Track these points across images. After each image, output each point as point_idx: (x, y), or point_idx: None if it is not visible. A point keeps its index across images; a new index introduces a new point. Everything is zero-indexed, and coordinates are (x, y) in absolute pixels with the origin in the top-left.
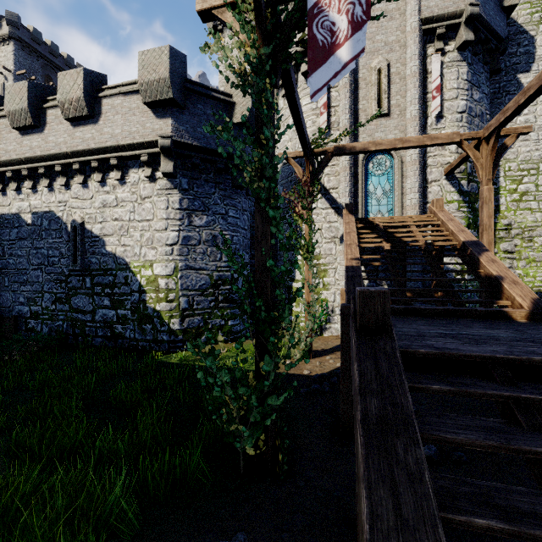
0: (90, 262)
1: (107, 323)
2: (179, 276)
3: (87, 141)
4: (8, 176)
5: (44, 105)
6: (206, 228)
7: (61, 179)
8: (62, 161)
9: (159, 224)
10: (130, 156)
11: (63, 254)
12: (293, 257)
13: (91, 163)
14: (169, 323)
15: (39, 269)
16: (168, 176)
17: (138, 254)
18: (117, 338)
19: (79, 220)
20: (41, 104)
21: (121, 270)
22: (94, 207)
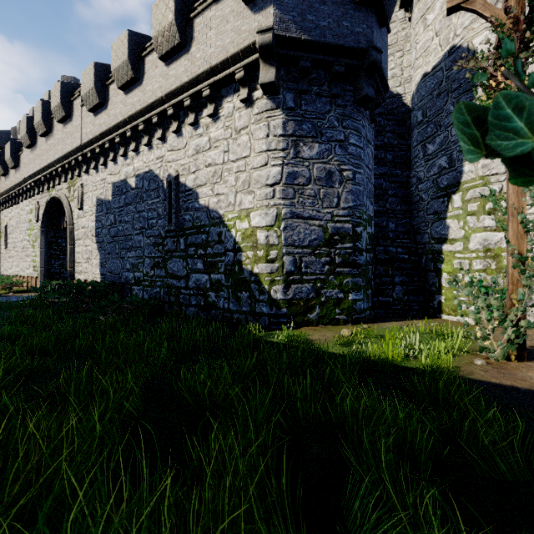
0: (183, 220)
1: (200, 289)
2: (282, 227)
3: (180, 76)
4: (117, 141)
5: (142, 53)
6: (317, 161)
7: (158, 133)
8: (157, 109)
9: (257, 160)
10: (224, 78)
11: (160, 215)
12: (443, 207)
13: (184, 103)
14: (270, 290)
15: (141, 234)
16: (269, 91)
17: (232, 203)
18: (210, 308)
19: (173, 174)
20: (141, 55)
21: (214, 225)
22: (187, 156)
